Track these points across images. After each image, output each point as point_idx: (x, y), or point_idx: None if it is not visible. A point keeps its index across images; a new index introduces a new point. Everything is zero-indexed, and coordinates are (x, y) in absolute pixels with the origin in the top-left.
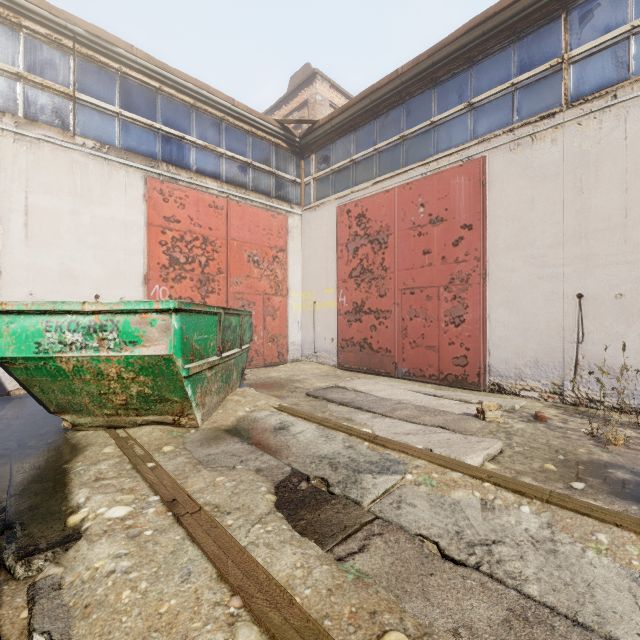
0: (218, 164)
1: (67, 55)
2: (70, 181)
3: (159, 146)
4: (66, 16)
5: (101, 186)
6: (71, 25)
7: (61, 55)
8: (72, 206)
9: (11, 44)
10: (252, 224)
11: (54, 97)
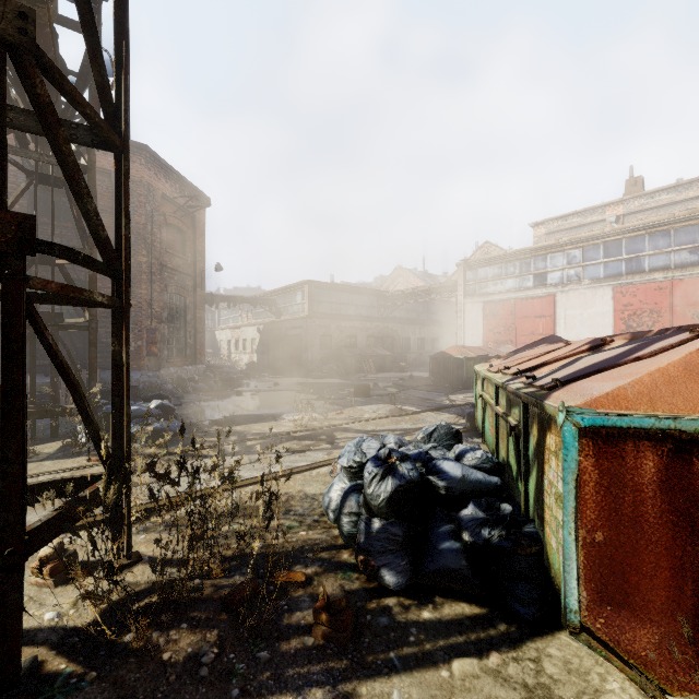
0: (666, 259)
1: (579, 250)
2: (579, 302)
3: (623, 267)
4: (576, 238)
5: (591, 299)
6: (578, 239)
7: (577, 251)
8: (580, 312)
9: (561, 258)
10: (696, 291)
11: (575, 269)
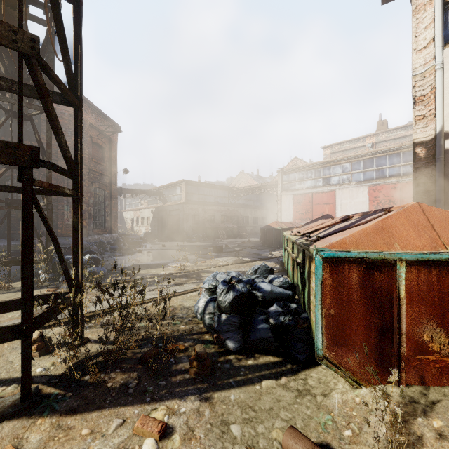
0: (398, 170)
1: (349, 163)
2: (349, 195)
3: (374, 174)
4: (347, 156)
5: (356, 194)
6: (349, 157)
7: (348, 164)
8: (349, 201)
9: (339, 168)
10: None
11: (347, 175)
